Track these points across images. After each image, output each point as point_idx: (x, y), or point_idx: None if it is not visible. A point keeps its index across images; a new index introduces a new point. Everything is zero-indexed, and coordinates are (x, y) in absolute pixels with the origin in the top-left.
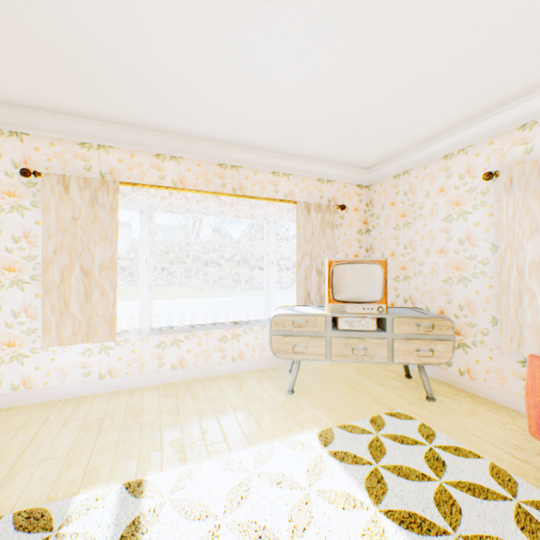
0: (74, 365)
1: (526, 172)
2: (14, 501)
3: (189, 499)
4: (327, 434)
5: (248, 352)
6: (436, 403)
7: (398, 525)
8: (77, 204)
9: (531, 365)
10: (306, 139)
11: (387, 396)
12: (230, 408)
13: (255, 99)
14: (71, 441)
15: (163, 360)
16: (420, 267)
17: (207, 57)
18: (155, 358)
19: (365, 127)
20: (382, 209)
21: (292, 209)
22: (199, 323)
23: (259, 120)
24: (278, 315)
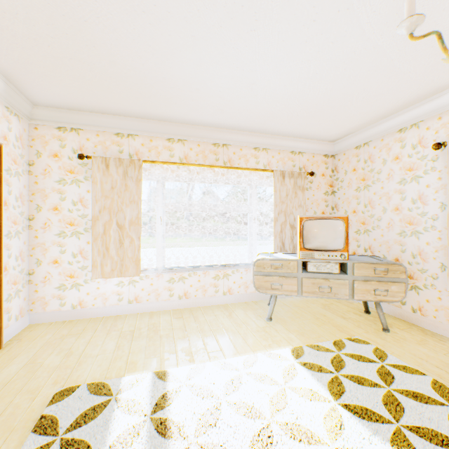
0: (112, 293)
1: None
2: (85, 377)
3: (198, 385)
4: (298, 350)
5: (235, 288)
6: (390, 334)
7: (352, 414)
8: (114, 177)
9: None
10: (281, 121)
11: (348, 326)
12: (223, 329)
13: (242, 96)
14: (114, 344)
15: (172, 292)
16: (378, 222)
17: (208, 70)
18: (167, 290)
19: (330, 110)
20: (345, 174)
21: (270, 176)
22: (198, 265)
23: (245, 109)
24: (259, 259)
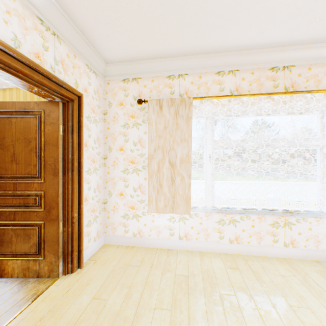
0: (164, 227)
1: None
2: None
3: None
4: None
5: (300, 241)
6: None
7: None
8: (166, 118)
9: None
10: None
11: None
12: (310, 310)
13: None
14: (170, 294)
15: (222, 234)
16: None
17: None
18: (216, 231)
19: None
20: None
21: None
22: (250, 207)
23: None
24: None
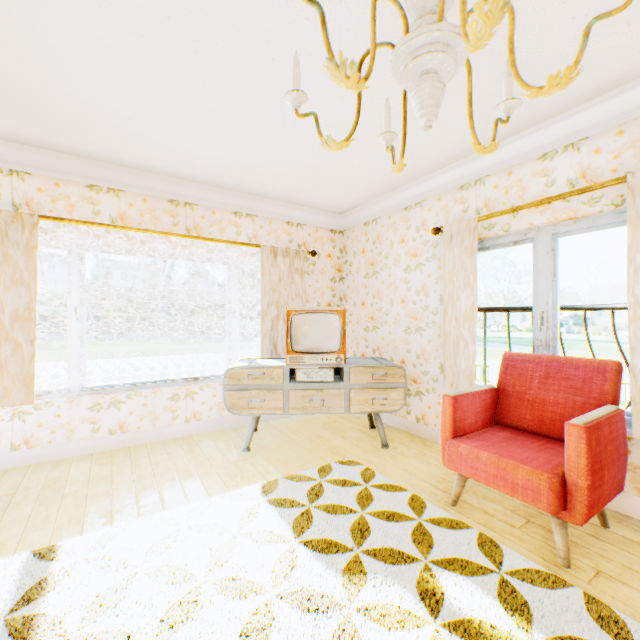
0: None
1: (462, 230)
2: None
3: (107, 556)
4: (273, 485)
5: (205, 411)
6: (389, 450)
7: (312, 550)
8: None
9: (444, 404)
10: (268, 180)
11: (345, 447)
12: (175, 471)
13: (201, 138)
14: None
15: (98, 425)
16: (386, 316)
17: (138, 93)
18: (88, 422)
19: (326, 174)
20: (355, 257)
21: (257, 254)
22: (145, 381)
23: (211, 157)
24: (233, 368)
